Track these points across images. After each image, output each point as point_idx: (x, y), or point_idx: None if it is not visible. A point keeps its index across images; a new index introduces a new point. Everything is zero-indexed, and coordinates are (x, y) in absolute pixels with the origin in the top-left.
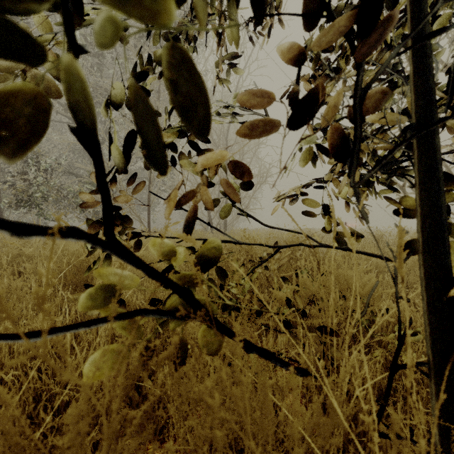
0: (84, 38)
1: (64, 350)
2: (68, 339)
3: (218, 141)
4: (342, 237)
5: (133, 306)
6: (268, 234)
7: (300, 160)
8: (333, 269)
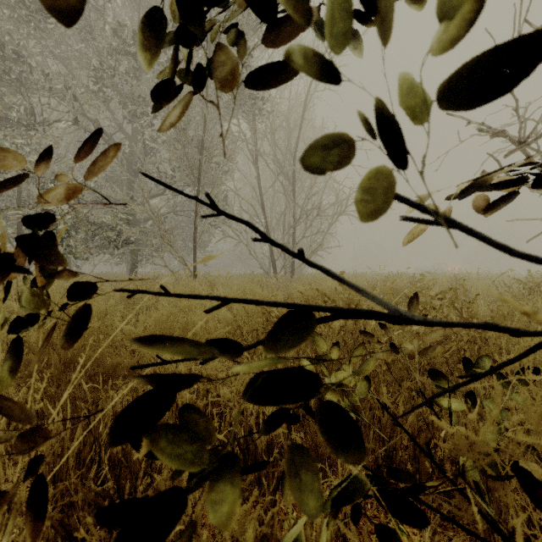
0: (116, 33)
1: None
2: None
3: (283, 161)
4: None
5: None
6: (351, 280)
7: None
8: None
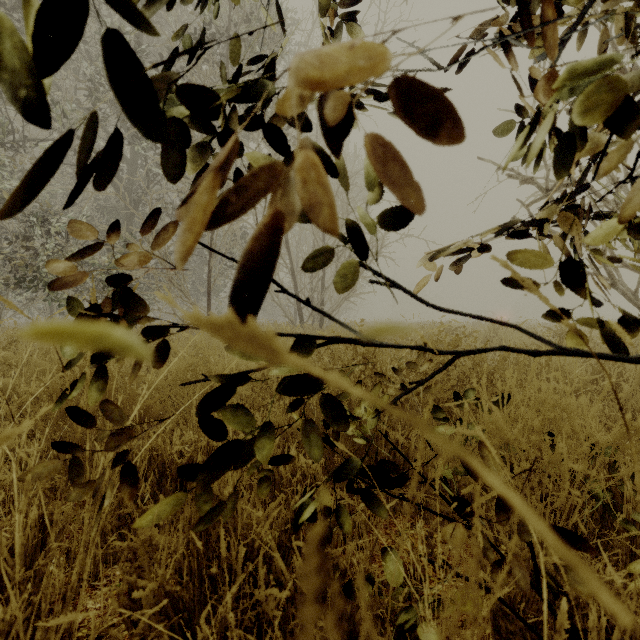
0: None
1: (14, 559)
2: (16, 543)
3: None
4: (612, 332)
5: (167, 456)
6: None
7: (575, 113)
8: (547, 396)
